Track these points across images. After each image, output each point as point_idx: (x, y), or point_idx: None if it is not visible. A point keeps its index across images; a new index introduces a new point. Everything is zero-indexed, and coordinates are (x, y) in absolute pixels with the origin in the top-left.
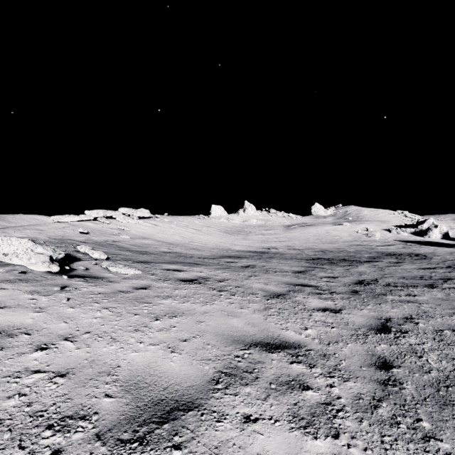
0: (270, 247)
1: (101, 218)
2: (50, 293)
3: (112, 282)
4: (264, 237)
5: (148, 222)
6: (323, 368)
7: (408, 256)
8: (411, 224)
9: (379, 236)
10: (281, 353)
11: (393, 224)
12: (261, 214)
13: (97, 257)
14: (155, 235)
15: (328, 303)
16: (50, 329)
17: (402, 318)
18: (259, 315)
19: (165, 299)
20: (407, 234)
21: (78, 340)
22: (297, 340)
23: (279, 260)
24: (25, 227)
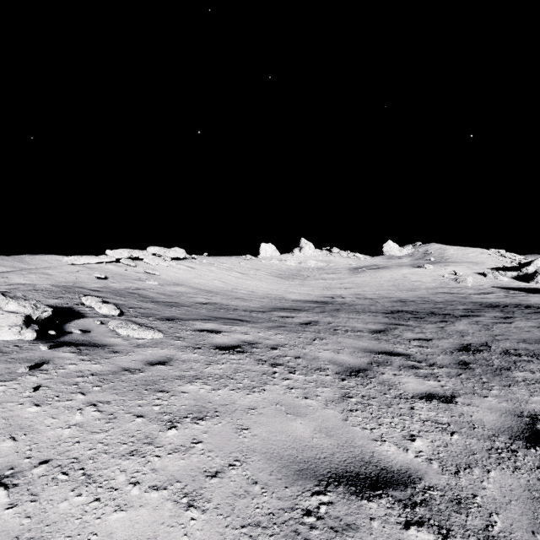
0: (334, 296)
1: (125, 259)
2: (14, 377)
3: (117, 353)
4: (326, 282)
5: (183, 264)
6: (467, 538)
7: (516, 308)
8: (513, 266)
9: (471, 281)
10: (383, 500)
11: (488, 266)
12: (322, 254)
13: (106, 312)
14: (190, 281)
15: (431, 385)
16: None
17: None
18: (334, 411)
19: (190, 383)
20: (508, 279)
21: (19, 484)
22: (404, 464)
23: (349, 314)
24: (30, 271)
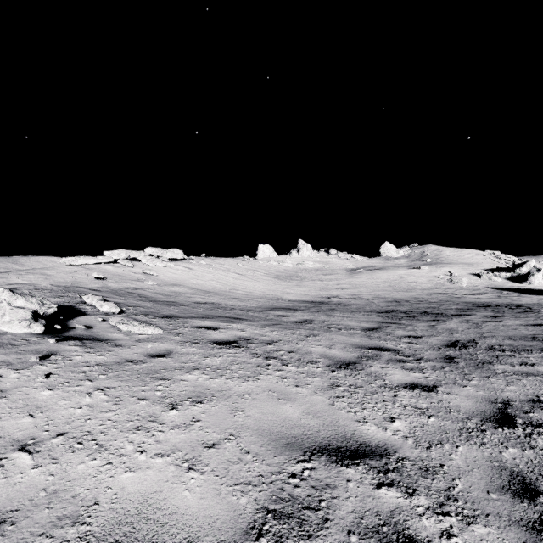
0: (331, 296)
1: (122, 260)
2: (26, 366)
3: (120, 347)
4: (323, 283)
5: (181, 265)
6: (430, 496)
7: (507, 308)
8: (507, 267)
9: (466, 282)
10: (360, 467)
11: (483, 267)
12: (319, 255)
13: (107, 310)
14: (188, 281)
15: (415, 376)
16: (3, 429)
17: (525, 400)
18: (322, 397)
19: (189, 373)
20: (502, 279)
21: (41, 450)
22: (382, 440)
23: (344, 313)
24: (28, 272)
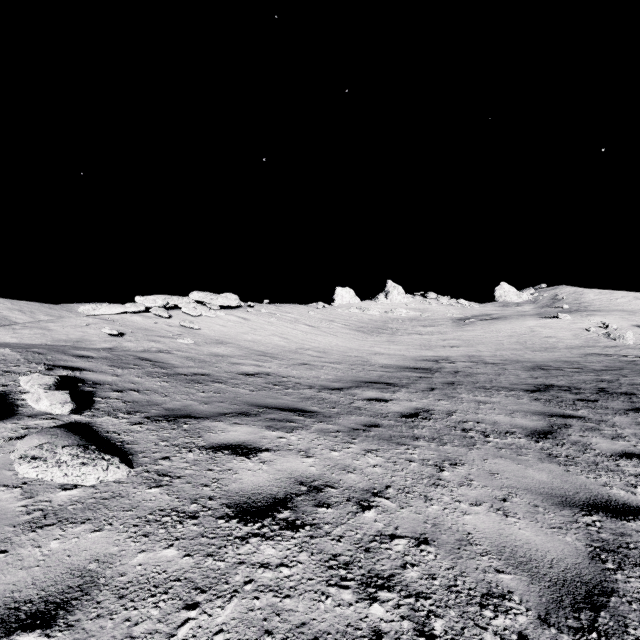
0: (439, 359)
1: (156, 309)
2: None
3: None
4: (423, 338)
5: (235, 314)
6: None
7: None
8: None
9: (632, 338)
10: None
11: None
12: (414, 300)
13: (46, 409)
14: (241, 337)
15: None
16: None
17: None
18: None
19: None
20: None
21: None
22: None
23: (473, 393)
24: (26, 325)
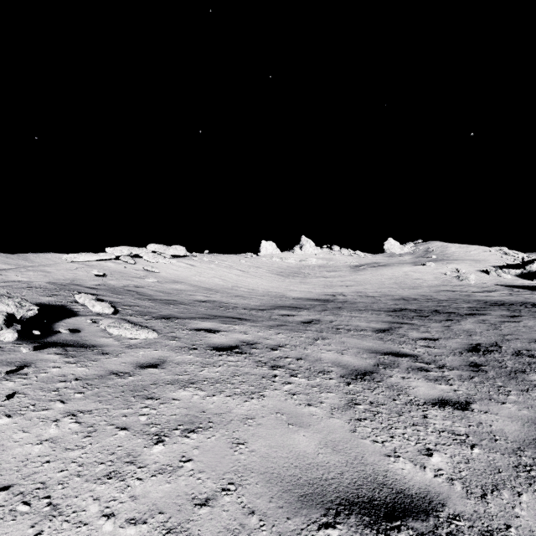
0: (335, 294)
1: (124, 257)
2: None
3: (106, 355)
4: (327, 280)
5: (183, 261)
6: None
7: (523, 306)
8: (516, 264)
9: (474, 279)
10: (402, 534)
11: (491, 264)
12: (322, 252)
13: (99, 310)
14: (190, 278)
15: (443, 389)
16: None
17: None
18: (340, 420)
19: (183, 388)
20: (511, 276)
21: None
22: (422, 486)
23: (351, 312)
24: (28, 268)
